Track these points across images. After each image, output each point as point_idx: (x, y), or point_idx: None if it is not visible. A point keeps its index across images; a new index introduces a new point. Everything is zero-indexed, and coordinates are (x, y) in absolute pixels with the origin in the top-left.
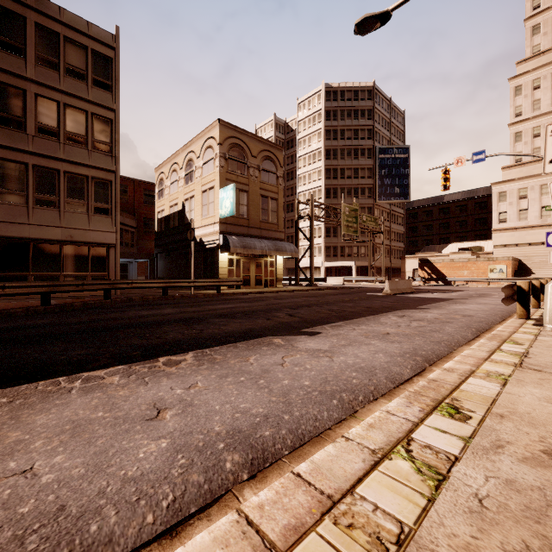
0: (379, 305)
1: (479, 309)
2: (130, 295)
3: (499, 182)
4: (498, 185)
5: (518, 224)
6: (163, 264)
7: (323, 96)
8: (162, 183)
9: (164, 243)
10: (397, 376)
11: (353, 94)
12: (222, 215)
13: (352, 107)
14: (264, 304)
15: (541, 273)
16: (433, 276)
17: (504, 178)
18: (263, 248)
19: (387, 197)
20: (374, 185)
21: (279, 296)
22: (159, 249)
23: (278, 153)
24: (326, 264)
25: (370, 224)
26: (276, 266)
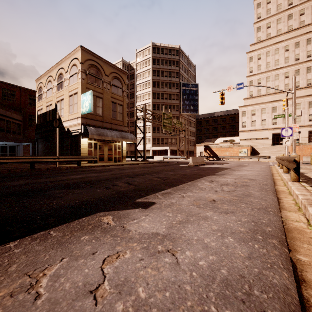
0: (191, 173)
1: (252, 174)
2: (1, 168)
3: (242, 106)
4: (242, 107)
5: (251, 128)
6: (42, 146)
7: (151, 50)
8: (41, 90)
9: (42, 132)
10: (288, 299)
11: (168, 51)
12: (83, 112)
13: (167, 58)
14: (110, 173)
15: (263, 154)
16: (211, 155)
17: (245, 104)
18: (113, 136)
19: (187, 111)
20: (180, 104)
21: (123, 167)
22: (39, 136)
23: (123, 75)
24: (153, 148)
25: (178, 125)
26: (122, 148)
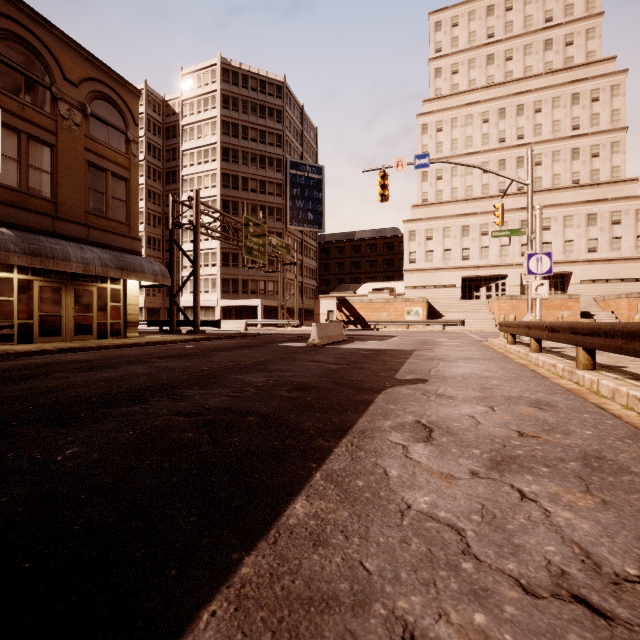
0: (323, 377)
1: (496, 374)
2: None
3: (410, 220)
4: (409, 223)
5: (426, 266)
6: None
7: (219, 73)
8: None
9: None
10: None
11: (259, 84)
12: None
13: (257, 100)
14: None
15: (449, 316)
16: (352, 319)
17: (414, 216)
18: (88, 262)
19: (300, 223)
20: (285, 206)
21: (106, 358)
22: None
23: (129, 97)
24: (223, 302)
25: (281, 251)
26: (125, 300)
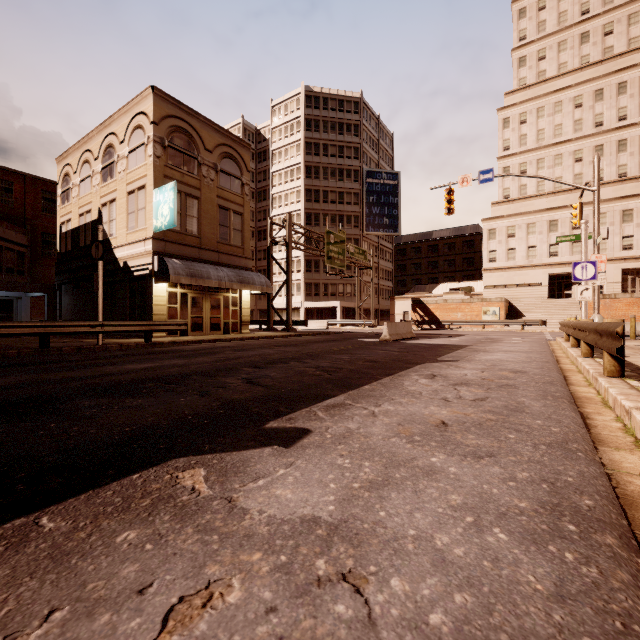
0: (387, 357)
1: (515, 359)
2: None
3: (489, 218)
4: (489, 221)
5: (507, 264)
6: (69, 300)
7: (303, 100)
8: (68, 180)
9: (70, 269)
10: None
11: (337, 104)
12: (158, 227)
13: (336, 119)
14: (212, 359)
15: (531, 316)
16: (426, 319)
17: (494, 214)
18: (221, 279)
19: (376, 229)
20: (362, 214)
21: (242, 345)
22: (64, 278)
23: (243, 151)
24: (306, 304)
25: (358, 257)
26: (241, 305)
